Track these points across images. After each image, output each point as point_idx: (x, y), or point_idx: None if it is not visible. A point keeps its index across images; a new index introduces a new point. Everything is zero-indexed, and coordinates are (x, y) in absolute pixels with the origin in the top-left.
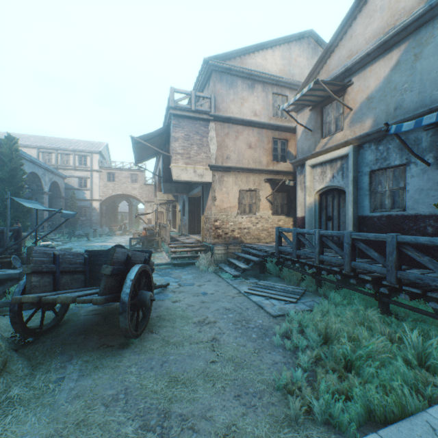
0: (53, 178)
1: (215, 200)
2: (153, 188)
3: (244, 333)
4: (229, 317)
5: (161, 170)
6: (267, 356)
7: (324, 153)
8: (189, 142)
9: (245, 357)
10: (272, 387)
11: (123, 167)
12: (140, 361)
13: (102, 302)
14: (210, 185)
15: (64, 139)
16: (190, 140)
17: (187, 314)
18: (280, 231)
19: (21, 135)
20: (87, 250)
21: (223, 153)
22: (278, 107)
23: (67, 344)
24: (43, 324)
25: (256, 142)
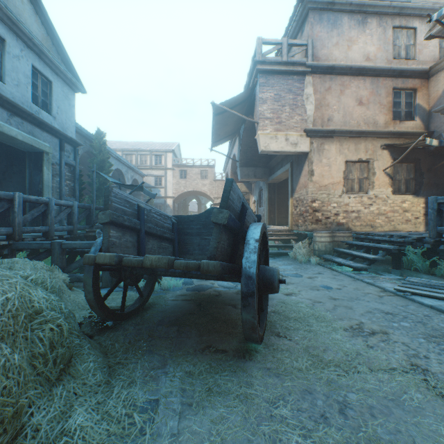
0: (134, 176)
1: (313, 174)
2: (222, 184)
3: None
4: (406, 328)
5: (237, 153)
6: None
7: None
8: (280, 103)
9: None
10: None
11: (194, 164)
12: (288, 392)
13: (218, 270)
14: (304, 157)
15: (143, 142)
16: (281, 101)
17: (320, 313)
18: (440, 202)
19: (109, 142)
20: (174, 216)
21: (323, 114)
22: (400, 46)
23: (155, 337)
24: (124, 304)
25: (369, 95)
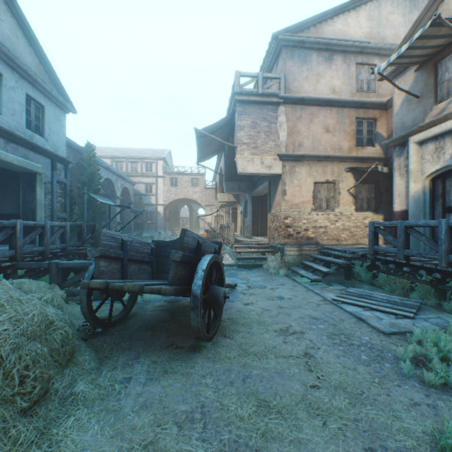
0: (124, 184)
1: (285, 194)
2: (213, 192)
3: (348, 352)
4: (320, 329)
5: (223, 168)
6: (396, 390)
7: (441, 122)
8: (256, 129)
9: (361, 387)
10: (426, 445)
11: (184, 171)
12: (216, 370)
13: (172, 293)
14: (279, 177)
15: (133, 149)
16: (257, 128)
17: (264, 319)
18: (376, 226)
19: (99, 148)
20: (153, 241)
21: (294, 140)
22: (363, 80)
23: (134, 339)
24: (111, 314)
25: (335, 124)
